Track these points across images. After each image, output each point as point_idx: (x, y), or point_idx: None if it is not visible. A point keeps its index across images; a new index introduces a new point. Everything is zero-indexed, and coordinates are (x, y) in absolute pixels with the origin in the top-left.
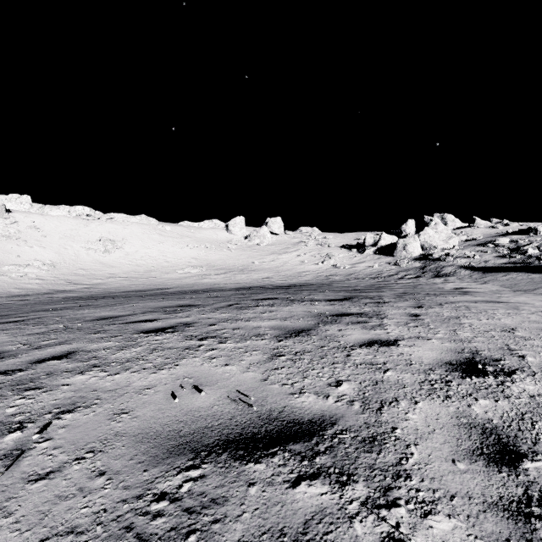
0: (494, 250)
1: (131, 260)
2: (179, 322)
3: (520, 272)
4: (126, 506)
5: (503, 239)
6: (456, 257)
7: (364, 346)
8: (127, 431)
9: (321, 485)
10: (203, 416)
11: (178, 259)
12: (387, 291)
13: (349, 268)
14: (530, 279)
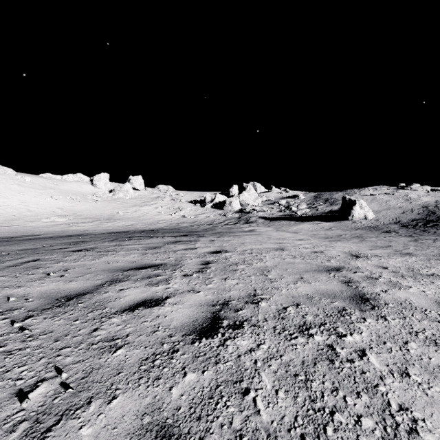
0: (278, 207)
1: None
2: (87, 247)
3: (286, 220)
4: (110, 276)
5: (283, 201)
6: (259, 211)
7: (183, 250)
8: (97, 270)
9: (160, 270)
10: (122, 266)
11: (42, 209)
12: (210, 232)
13: (194, 217)
14: (289, 224)
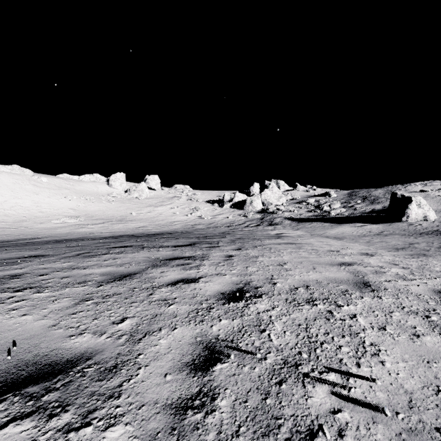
0: (306, 206)
1: None
2: (8, 274)
3: (318, 222)
4: None
5: (311, 199)
6: (284, 211)
7: (170, 285)
8: None
9: (29, 422)
10: None
11: (54, 210)
12: (228, 237)
13: (211, 218)
14: (323, 227)
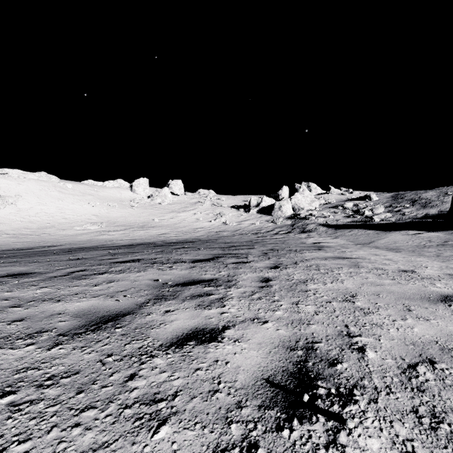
0: (343, 211)
1: (24, 216)
2: None
3: (360, 229)
4: None
5: (349, 203)
6: (317, 216)
7: (173, 348)
8: None
9: None
10: None
11: (77, 216)
12: (257, 248)
13: (236, 225)
14: (366, 235)
